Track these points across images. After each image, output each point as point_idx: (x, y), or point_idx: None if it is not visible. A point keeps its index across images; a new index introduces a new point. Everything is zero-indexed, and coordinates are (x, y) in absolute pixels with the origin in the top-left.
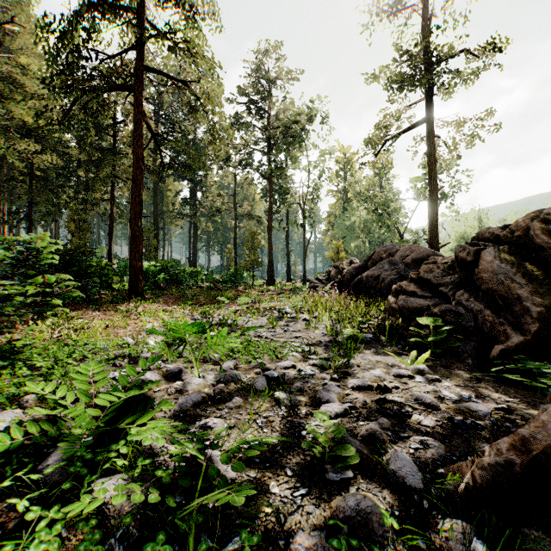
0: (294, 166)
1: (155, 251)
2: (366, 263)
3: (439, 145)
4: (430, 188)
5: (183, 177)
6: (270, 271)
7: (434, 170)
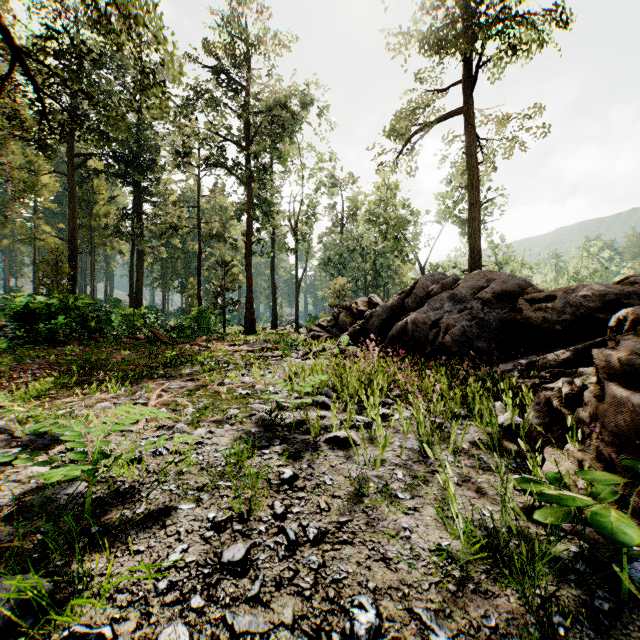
0: (281, 178)
1: (71, 284)
2: (403, 300)
3: (481, 145)
4: (471, 201)
5: (121, 178)
6: (249, 314)
7: (476, 178)
